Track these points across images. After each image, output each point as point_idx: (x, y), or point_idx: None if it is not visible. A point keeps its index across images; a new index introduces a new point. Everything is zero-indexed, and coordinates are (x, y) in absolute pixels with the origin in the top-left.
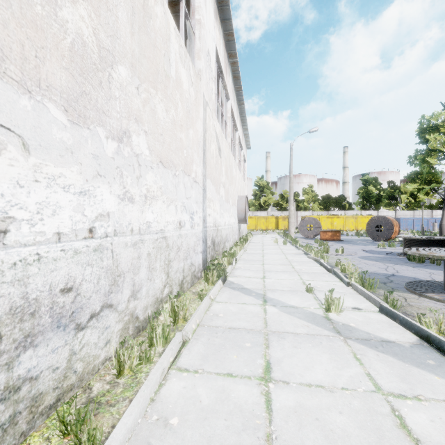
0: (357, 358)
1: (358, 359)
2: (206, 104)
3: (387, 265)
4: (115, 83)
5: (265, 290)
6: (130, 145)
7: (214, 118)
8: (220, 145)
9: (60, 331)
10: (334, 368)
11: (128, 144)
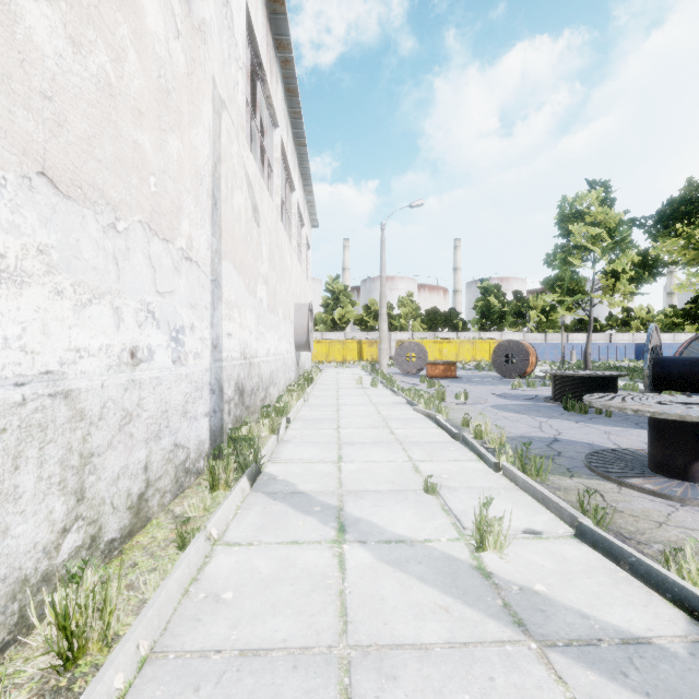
0: None
1: None
2: (220, 103)
3: (539, 421)
4: None
5: (343, 496)
6: None
7: (242, 143)
8: (258, 202)
9: None
10: None
11: None
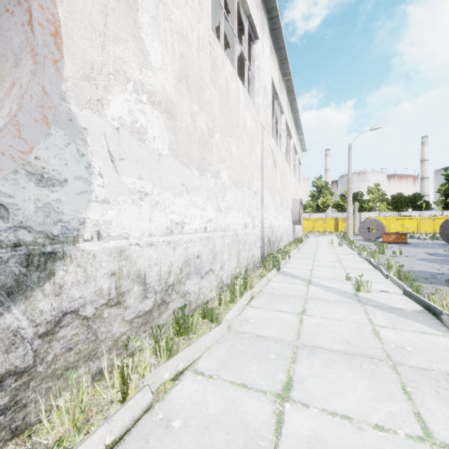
0: (366, 312)
1: (366, 313)
2: (263, 129)
3: (443, 266)
4: (214, 145)
5: (311, 277)
6: (220, 178)
7: (270, 137)
8: (275, 158)
9: (196, 276)
10: (347, 314)
11: (219, 178)
